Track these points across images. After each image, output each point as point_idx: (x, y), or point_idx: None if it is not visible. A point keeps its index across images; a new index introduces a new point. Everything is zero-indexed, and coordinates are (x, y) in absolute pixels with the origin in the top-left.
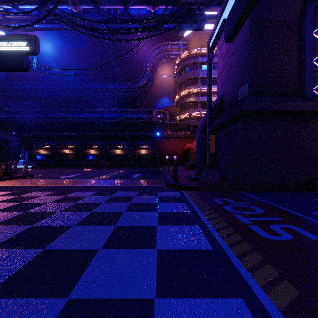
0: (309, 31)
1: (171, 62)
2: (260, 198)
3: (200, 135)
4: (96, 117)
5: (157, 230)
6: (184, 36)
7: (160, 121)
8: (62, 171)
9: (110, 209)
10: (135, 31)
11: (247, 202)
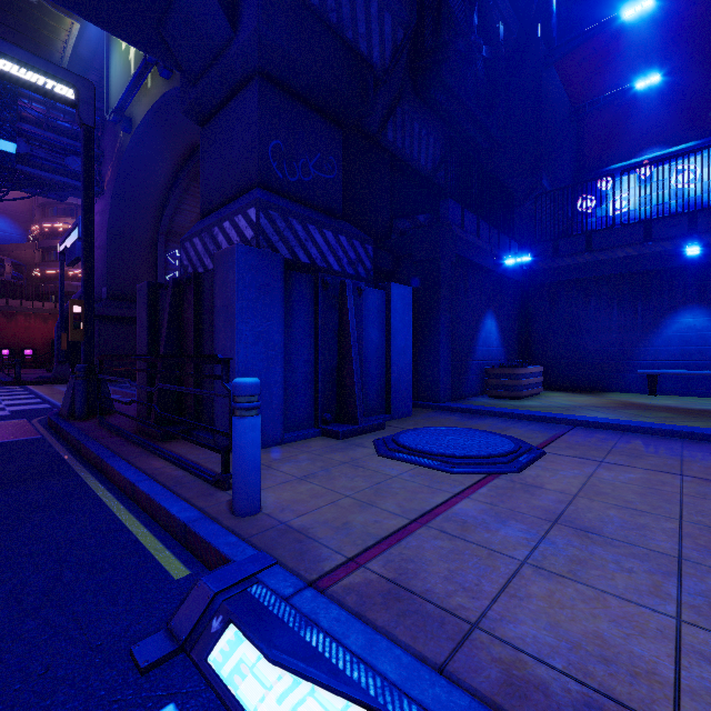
0: (162, 255)
1: None
2: None
3: None
4: None
5: None
6: None
7: None
8: None
9: None
10: None
11: None
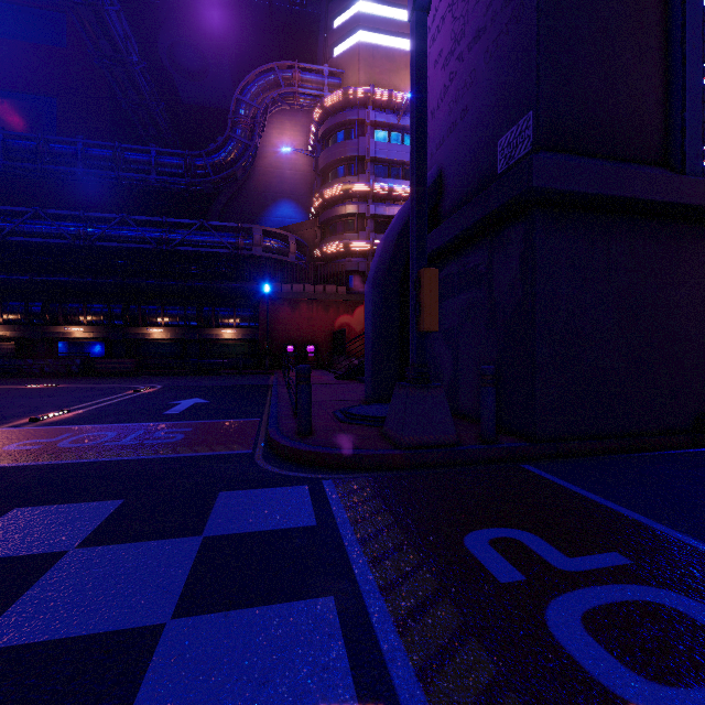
0: None
1: (302, 117)
2: (624, 505)
3: (381, 282)
4: (88, 235)
5: None
6: (332, 56)
7: (272, 257)
8: None
9: None
10: None
11: (613, 551)
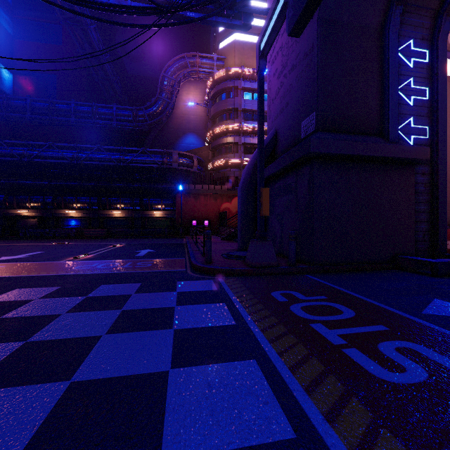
0: (394, 46)
1: (201, 84)
2: (338, 286)
3: (245, 189)
4: (79, 157)
5: (168, 386)
6: (219, 48)
7: (183, 169)
8: (10, 246)
9: (72, 331)
10: (140, 11)
11: (323, 296)
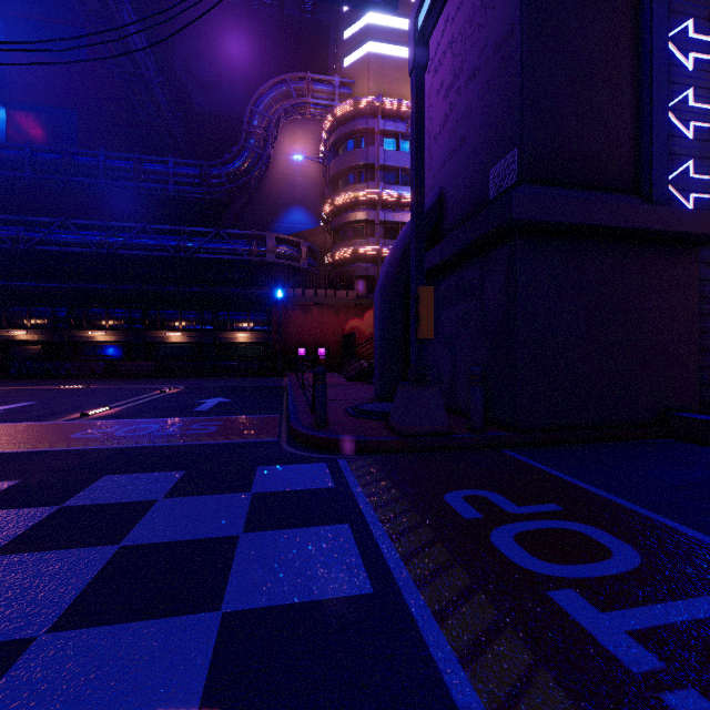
0: (661, 29)
1: (313, 126)
2: (575, 477)
3: (388, 293)
4: (111, 244)
5: None
6: (342, 66)
7: (285, 263)
8: None
9: None
10: None
11: (552, 503)
